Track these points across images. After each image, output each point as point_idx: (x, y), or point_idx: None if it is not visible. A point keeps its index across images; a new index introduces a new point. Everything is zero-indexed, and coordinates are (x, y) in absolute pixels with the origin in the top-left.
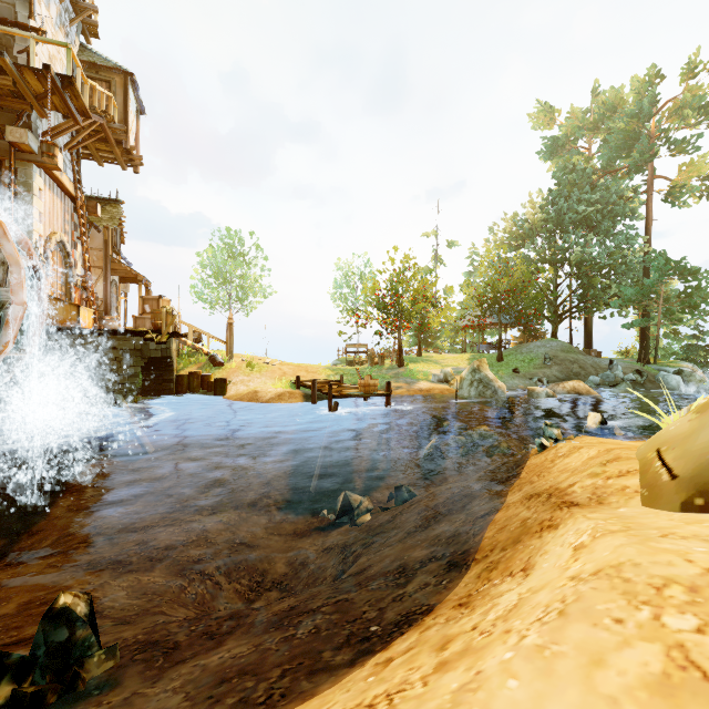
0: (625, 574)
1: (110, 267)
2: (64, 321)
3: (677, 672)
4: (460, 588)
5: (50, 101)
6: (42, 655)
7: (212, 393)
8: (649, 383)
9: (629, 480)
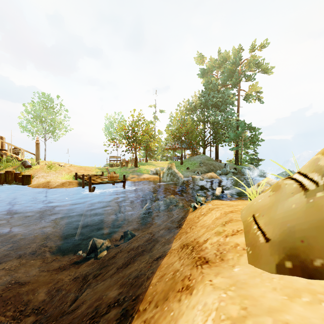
0: None
1: None
2: None
3: None
4: None
5: None
6: None
7: (21, 183)
8: (239, 173)
9: (239, 238)
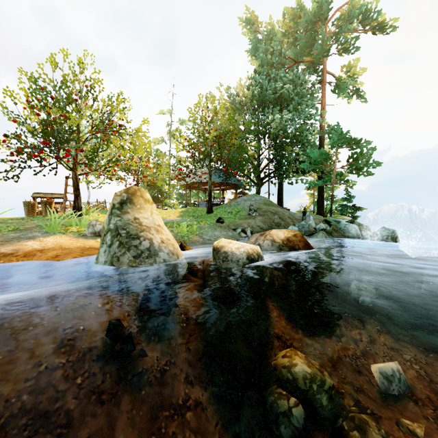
0: None
1: None
2: None
3: None
4: None
5: None
6: None
7: None
8: (335, 232)
9: None
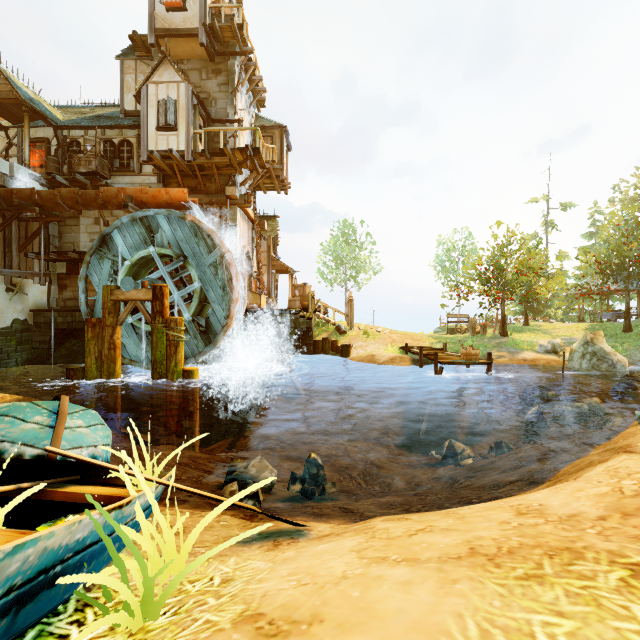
0: (618, 470)
1: (271, 264)
2: (253, 305)
3: (611, 492)
4: (533, 490)
5: (245, 164)
6: (307, 477)
7: (339, 355)
8: None
9: None
